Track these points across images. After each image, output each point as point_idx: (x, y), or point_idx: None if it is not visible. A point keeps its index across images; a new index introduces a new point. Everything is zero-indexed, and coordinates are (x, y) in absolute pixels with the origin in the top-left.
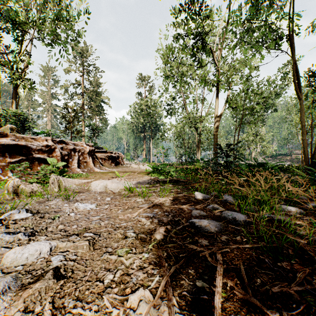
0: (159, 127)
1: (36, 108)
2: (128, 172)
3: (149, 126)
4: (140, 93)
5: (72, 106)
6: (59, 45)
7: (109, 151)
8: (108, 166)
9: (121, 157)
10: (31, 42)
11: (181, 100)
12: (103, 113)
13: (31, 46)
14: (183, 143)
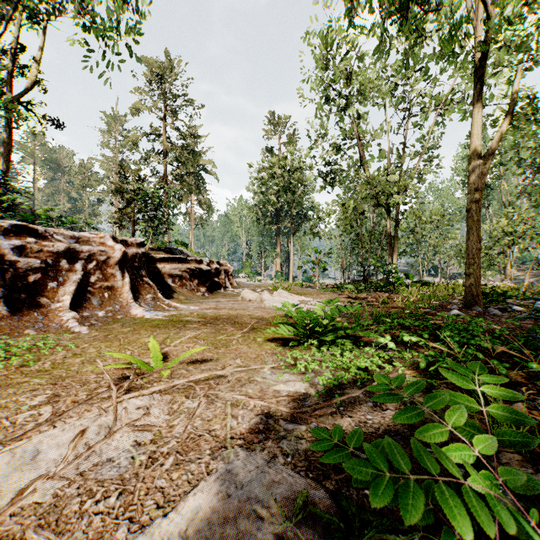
0: (305, 213)
1: (96, 187)
2: (221, 320)
3: (288, 211)
4: (270, 149)
5: (135, 170)
6: (98, 35)
7: (194, 258)
8: (188, 294)
9: (226, 271)
10: (43, 33)
11: (354, 153)
12: (205, 191)
13: (42, 41)
14: (360, 241)
